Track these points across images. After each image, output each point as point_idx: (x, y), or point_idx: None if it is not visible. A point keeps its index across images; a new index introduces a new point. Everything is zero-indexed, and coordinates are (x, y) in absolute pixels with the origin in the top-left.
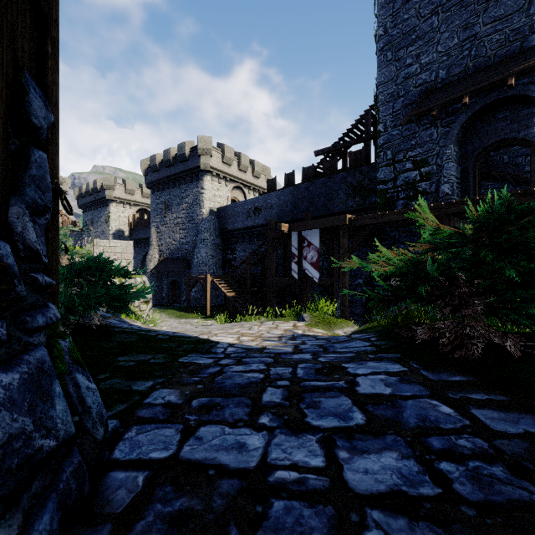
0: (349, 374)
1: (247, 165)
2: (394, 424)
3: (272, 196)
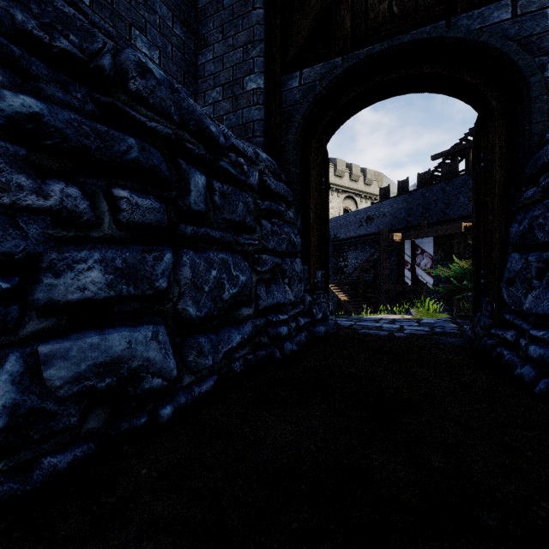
0: (420, 319)
1: (358, 175)
2: (428, 325)
3: (384, 205)
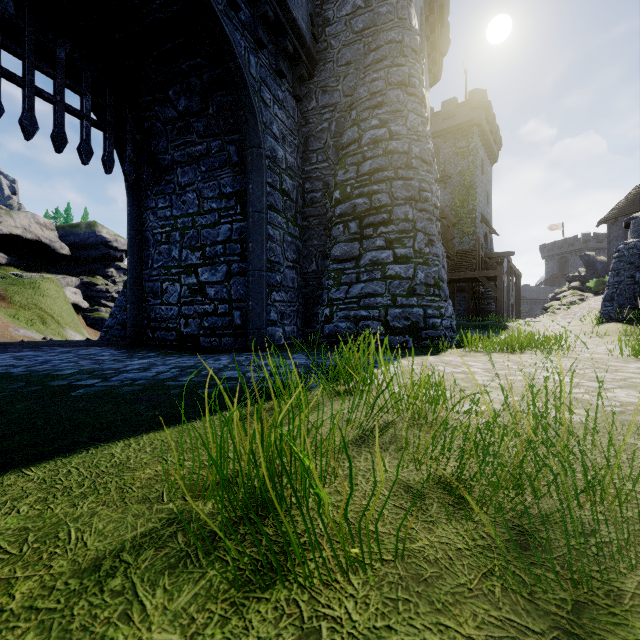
0: None
1: None
2: None
3: None
